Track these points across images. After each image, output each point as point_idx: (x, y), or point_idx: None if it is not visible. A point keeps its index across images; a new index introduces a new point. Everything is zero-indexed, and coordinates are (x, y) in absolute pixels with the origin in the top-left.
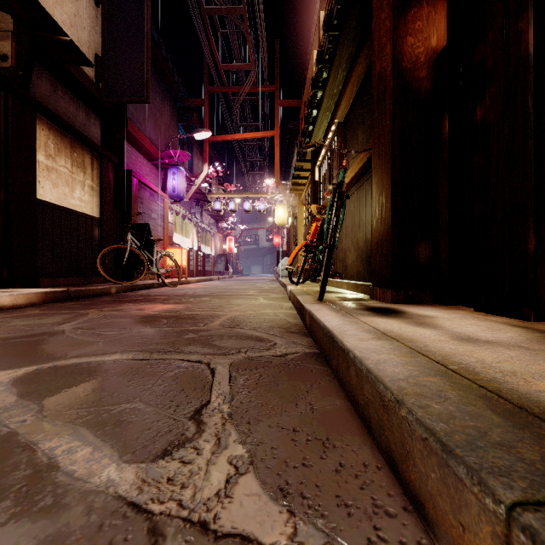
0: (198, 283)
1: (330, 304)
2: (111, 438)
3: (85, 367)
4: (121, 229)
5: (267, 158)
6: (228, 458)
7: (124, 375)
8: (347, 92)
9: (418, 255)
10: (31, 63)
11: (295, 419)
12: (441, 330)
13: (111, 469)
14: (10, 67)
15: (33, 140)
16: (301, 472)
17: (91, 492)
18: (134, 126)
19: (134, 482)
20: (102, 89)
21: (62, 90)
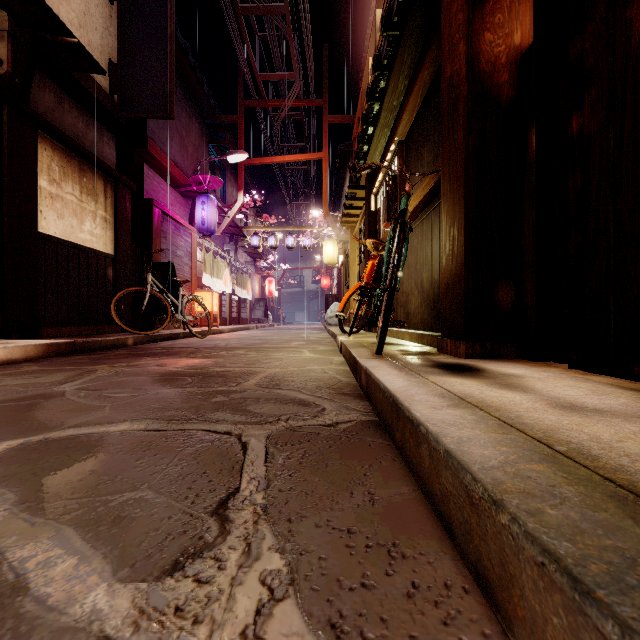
0: (232, 332)
1: (391, 359)
2: (105, 544)
3: (84, 440)
4: (140, 269)
5: (314, 185)
6: (260, 575)
7: (132, 451)
8: (410, 104)
9: (498, 299)
10: (31, 69)
11: (351, 514)
12: (534, 395)
13: (99, 592)
14: (5, 74)
15: (34, 162)
16: (360, 597)
17: (67, 630)
18: (155, 146)
19: (129, 613)
20: (117, 102)
21: (69, 103)
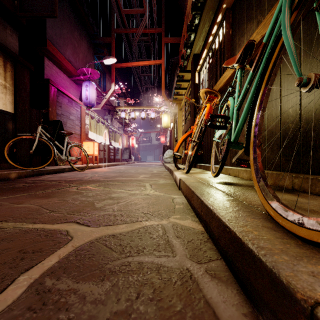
0: (107, 167)
1: None
2: None
3: None
4: None
5: (156, 85)
6: None
7: None
8: None
9: None
10: None
11: None
12: None
13: None
14: None
15: None
16: None
17: None
18: (53, 46)
19: None
20: (17, 5)
21: None
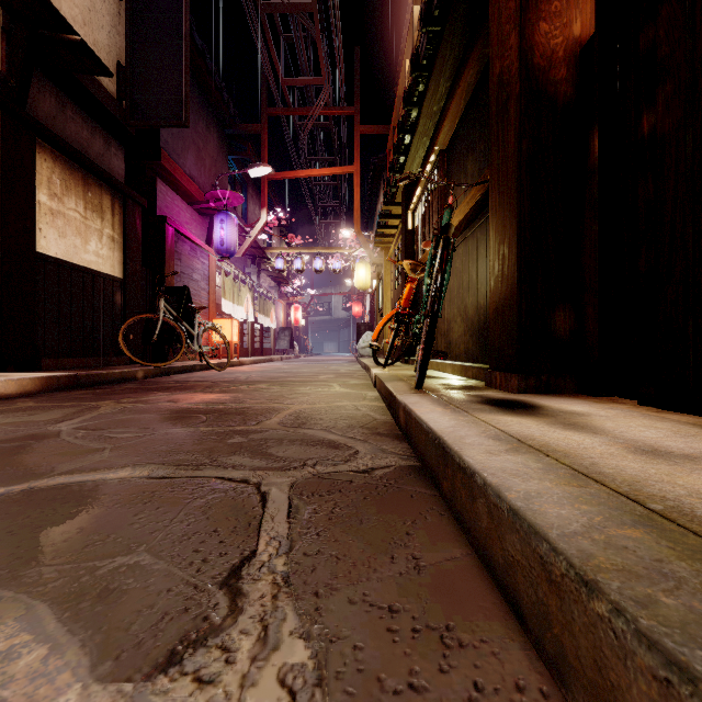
0: (254, 364)
1: (433, 394)
2: (85, 627)
3: (75, 490)
4: (152, 294)
5: (345, 203)
6: (279, 671)
7: (131, 503)
8: (452, 108)
9: (555, 326)
10: (29, 71)
11: (392, 586)
12: (606, 436)
13: (69, 697)
14: None
15: (32, 174)
16: None
17: None
18: (169, 158)
19: None
20: (126, 109)
21: (72, 109)
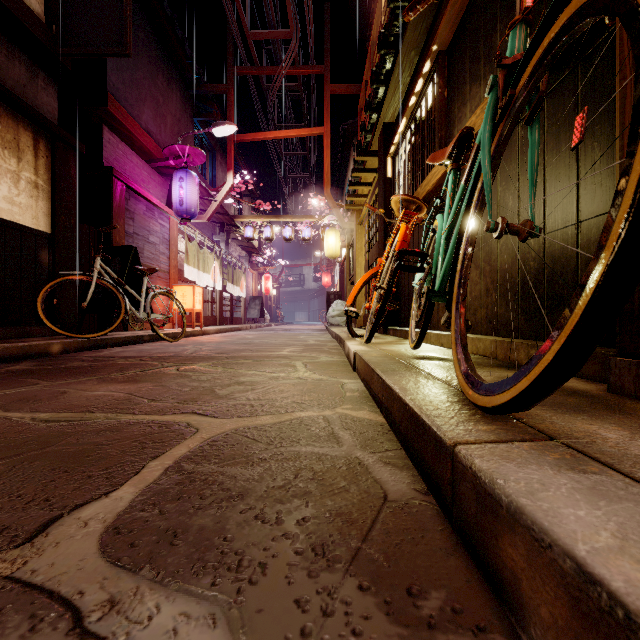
0: (219, 334)
1: (586, 455)
2: None
3: None
4: None
5: (314, 173)
6: None
7: None
8: None
9: None
10: None
11: None
12: None
13: None
14: None
15: None
16: None
17: None
18: (118, 106)
19: None
20: (56, 34)
21: None
